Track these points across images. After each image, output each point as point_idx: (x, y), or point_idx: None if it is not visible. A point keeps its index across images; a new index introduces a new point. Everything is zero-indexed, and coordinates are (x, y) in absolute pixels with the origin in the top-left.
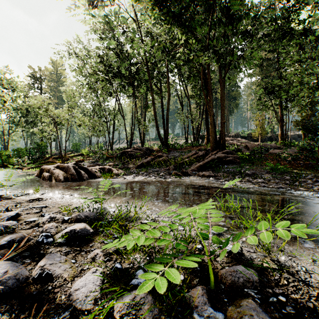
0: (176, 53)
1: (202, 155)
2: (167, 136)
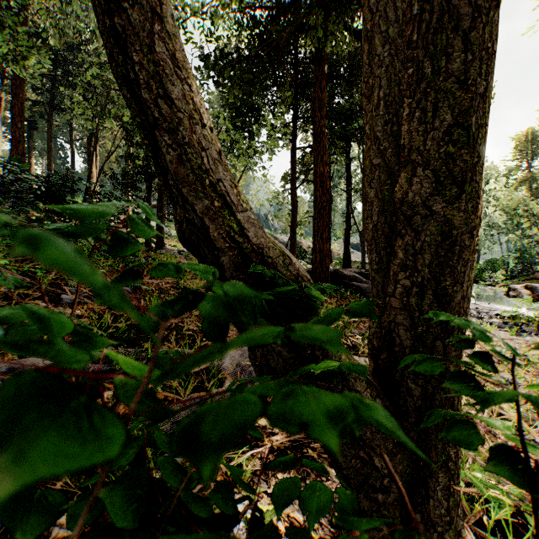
0: None
1: None
2: None
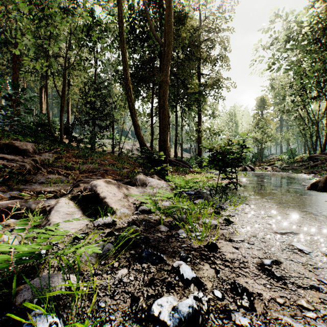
0: None
1: None
2: None
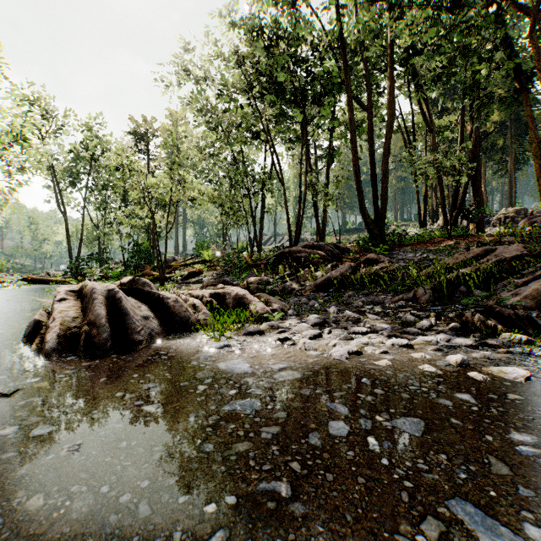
0: (410, 5)
1: (518, 255)
2: (383, 214)
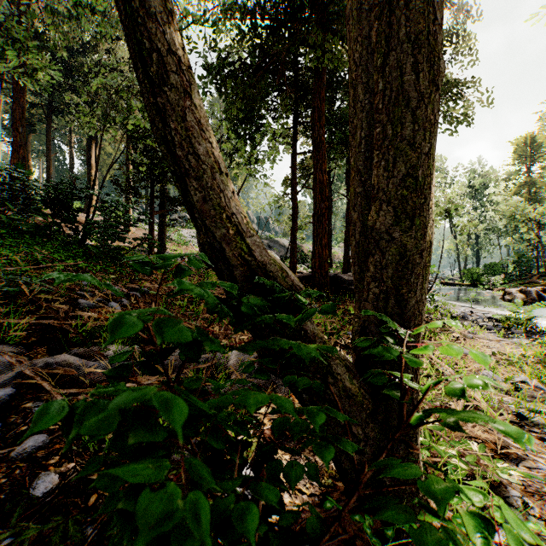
0: None
1: None
2: None
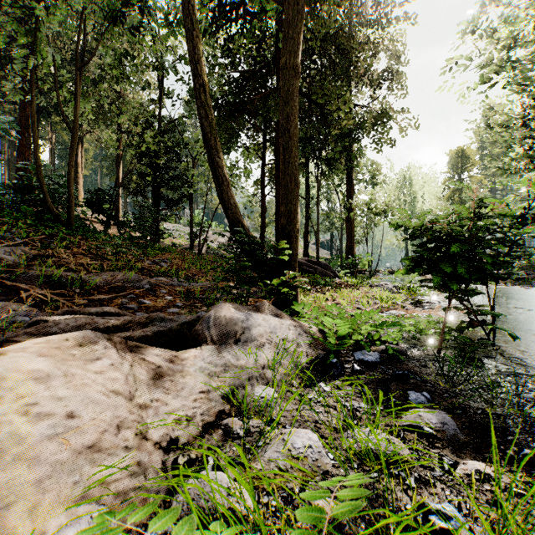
0: None
1: None
2: None
